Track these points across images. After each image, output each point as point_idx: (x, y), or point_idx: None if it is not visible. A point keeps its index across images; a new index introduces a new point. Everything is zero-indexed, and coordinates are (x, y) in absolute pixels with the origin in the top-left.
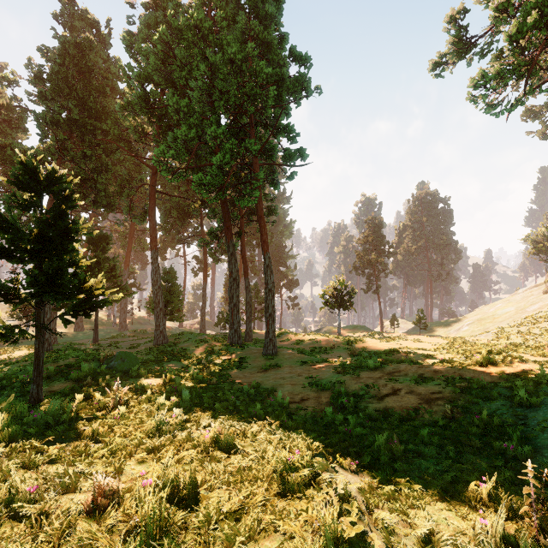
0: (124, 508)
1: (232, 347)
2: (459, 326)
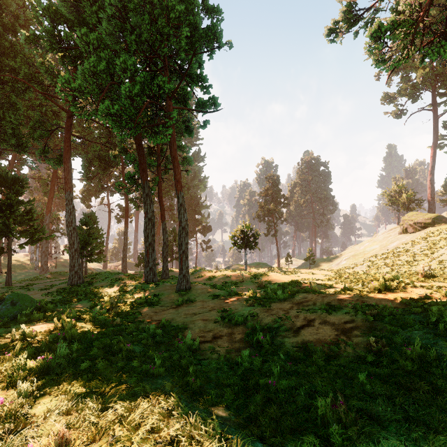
0: None
1: (147, 284)
2: (338, 261)
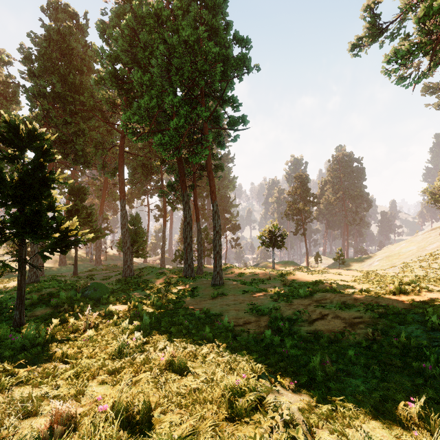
0: (79, 434)
1: (186, 278)
2: (371, 262)
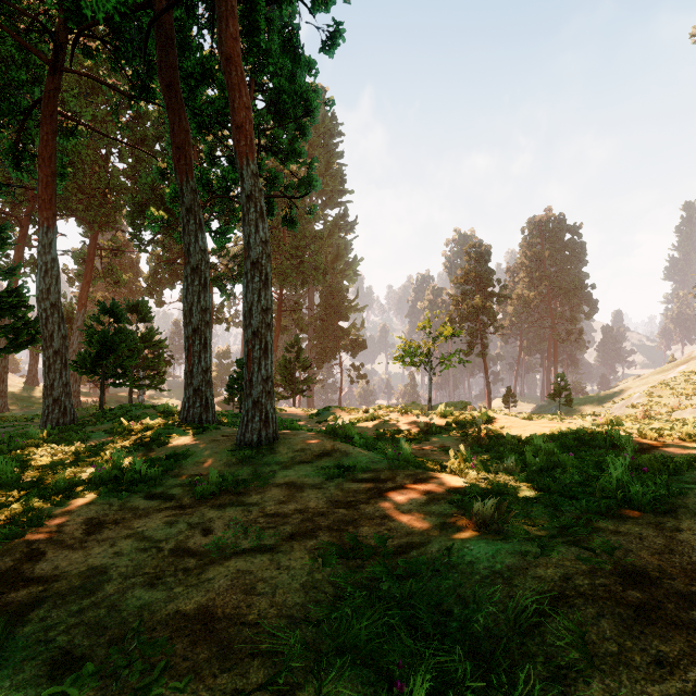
0: None
1: (178, 428)
2: (620, 402)
